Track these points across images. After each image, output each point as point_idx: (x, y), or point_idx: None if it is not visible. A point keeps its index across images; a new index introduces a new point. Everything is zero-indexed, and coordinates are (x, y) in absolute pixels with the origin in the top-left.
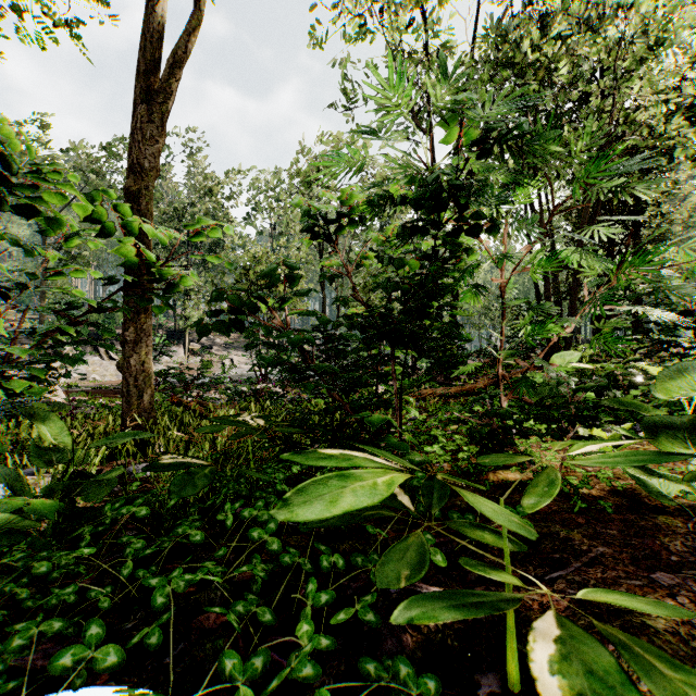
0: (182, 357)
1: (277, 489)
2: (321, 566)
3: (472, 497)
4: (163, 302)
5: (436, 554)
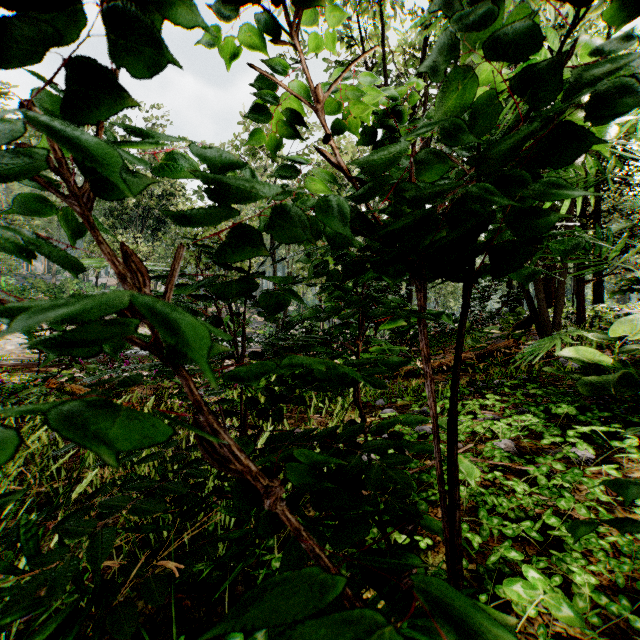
0: None
1: None
2: None
3: None
4: None
5: None
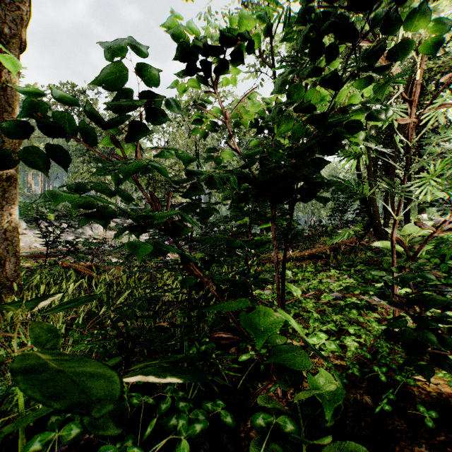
0: (101, 231)
1: None
2: None
3: None
4: None
5: None
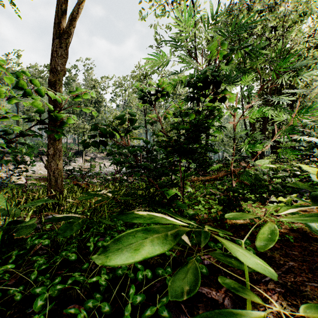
0: (81, 163)
1: (119, 229)
2: (137, 278)
3: (229, 245)
4: (61, 133)
5: (202, 268)
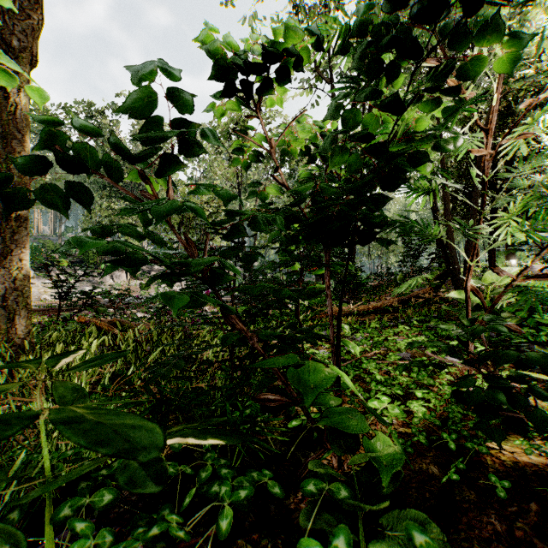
0: (124, 280)
1: None
2: None
3: None
4: None
5: None
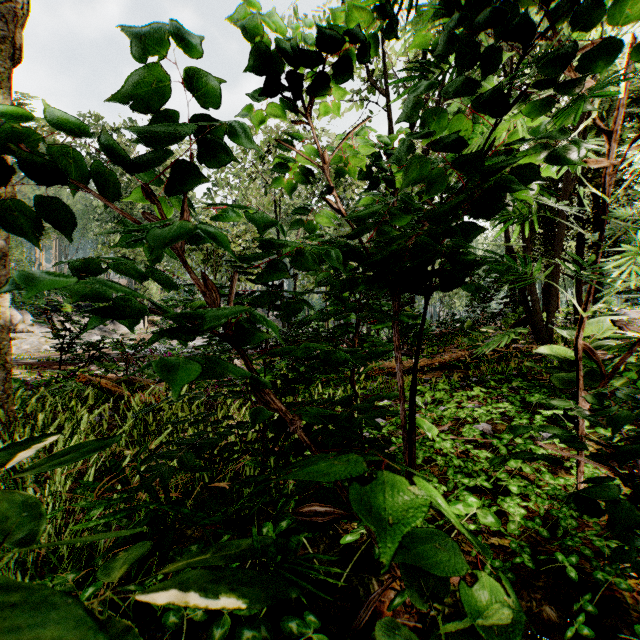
0: (141, 328)
1: None
2: None
3: None
4: None
5: None
